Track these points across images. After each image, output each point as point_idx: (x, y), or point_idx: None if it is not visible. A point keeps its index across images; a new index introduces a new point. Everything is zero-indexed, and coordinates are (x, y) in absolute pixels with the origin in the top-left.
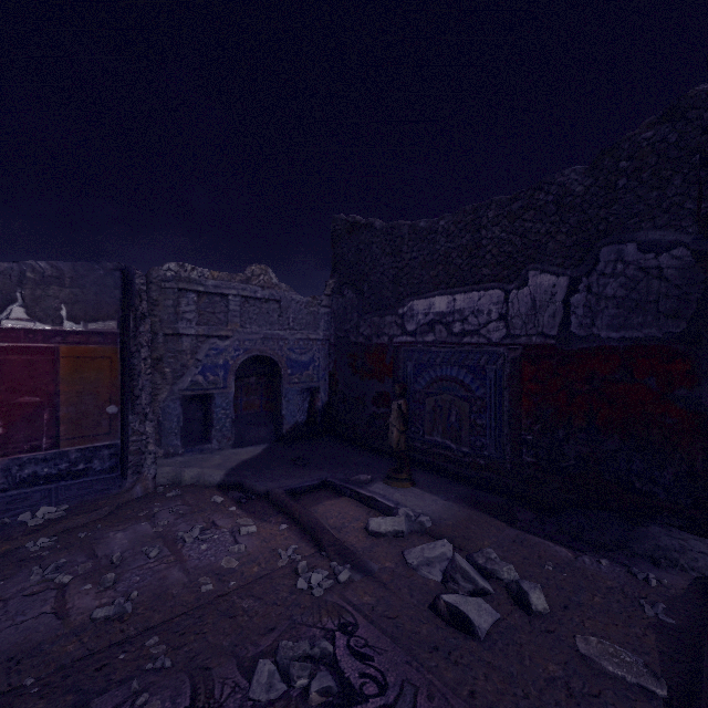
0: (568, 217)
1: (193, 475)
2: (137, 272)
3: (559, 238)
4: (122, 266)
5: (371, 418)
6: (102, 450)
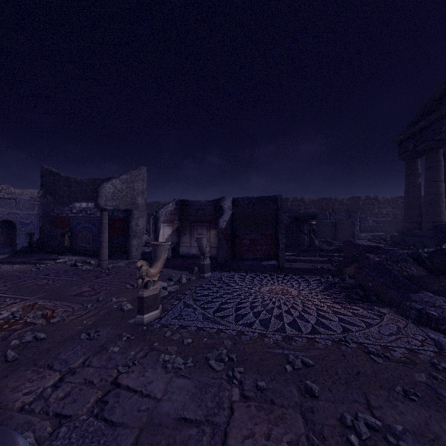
0: None
1: None
2: None
3: None
4: None
5: (59, 242)
6: None
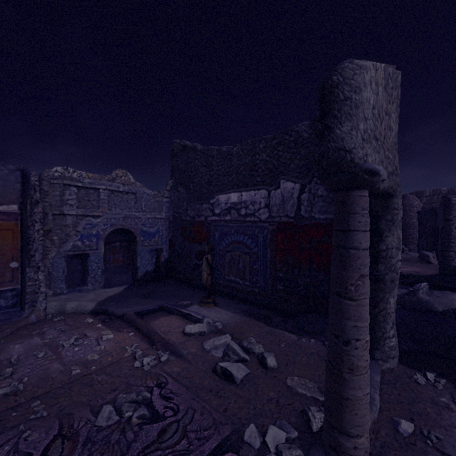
0: (300, 150)
1: (73, 306)
2: (32, 173)
3: (296, 162)
4: (21, 167)
5: (194, 267)
6: (6, 293)
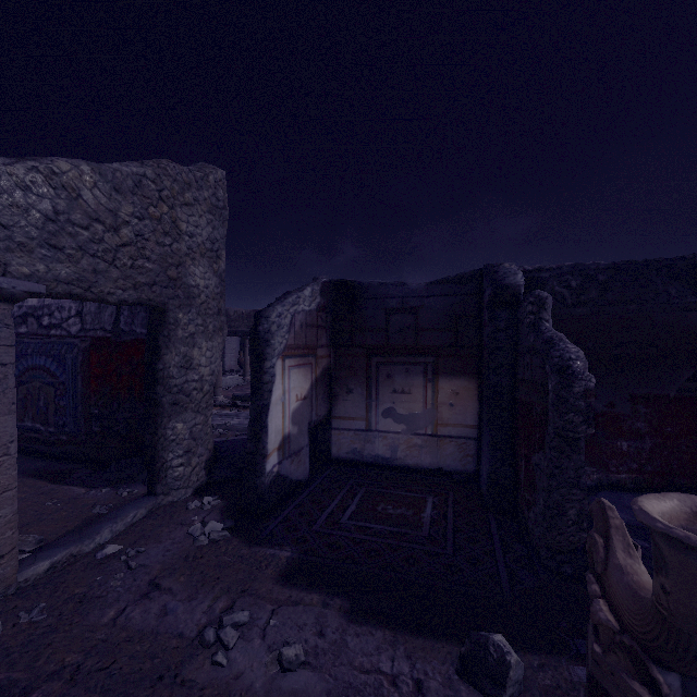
0: None
1: None
2: None
3: None
4: None
5: None
6: None
